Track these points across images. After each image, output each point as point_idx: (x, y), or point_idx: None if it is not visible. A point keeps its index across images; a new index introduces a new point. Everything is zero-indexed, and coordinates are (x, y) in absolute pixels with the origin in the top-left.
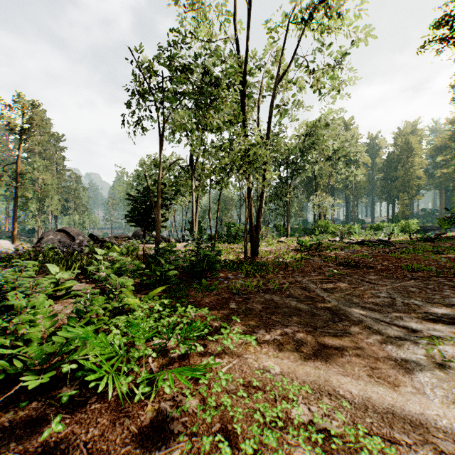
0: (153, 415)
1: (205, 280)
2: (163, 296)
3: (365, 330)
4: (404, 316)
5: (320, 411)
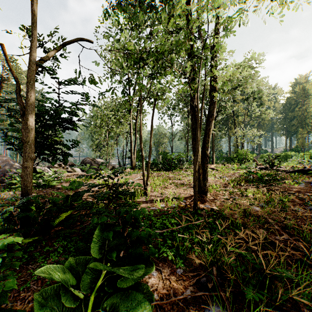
0: None
1: None
2: None
3: None
4: None
5: None
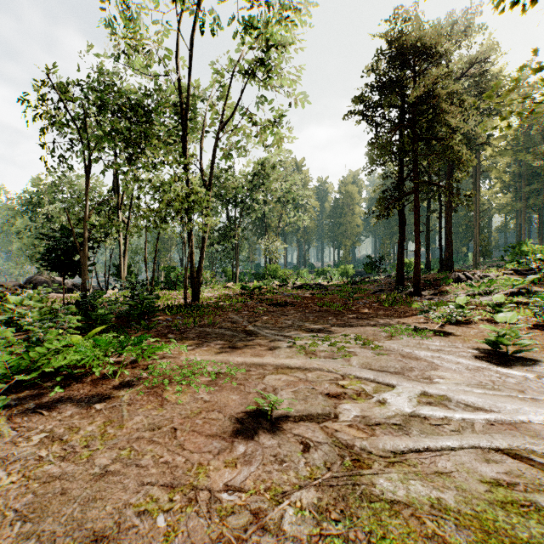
0: (120, 382)
1: (144, 321)
2: (105, 335)
3: (263, 339)
4: (293, 331)
5: (219, 368)
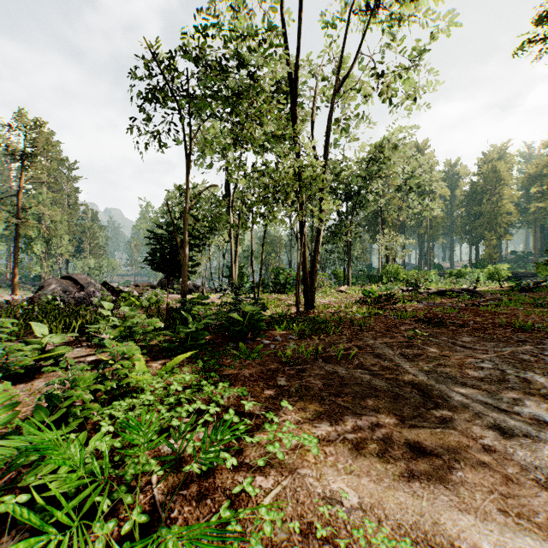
0: None
1: (244, 344)
2: (186, 368)
3: (476, 422)
4: (526, 398)
5: None
